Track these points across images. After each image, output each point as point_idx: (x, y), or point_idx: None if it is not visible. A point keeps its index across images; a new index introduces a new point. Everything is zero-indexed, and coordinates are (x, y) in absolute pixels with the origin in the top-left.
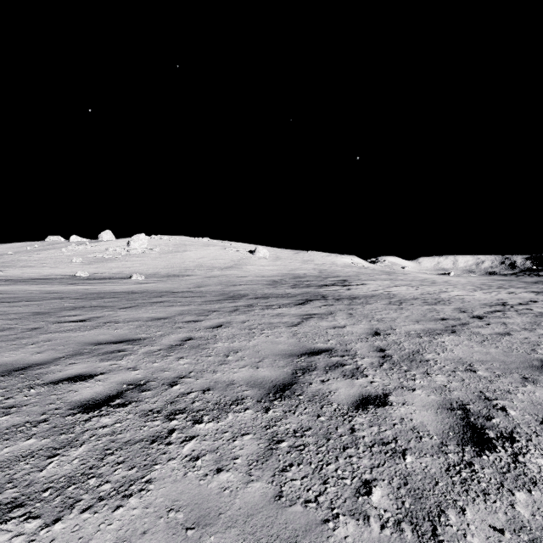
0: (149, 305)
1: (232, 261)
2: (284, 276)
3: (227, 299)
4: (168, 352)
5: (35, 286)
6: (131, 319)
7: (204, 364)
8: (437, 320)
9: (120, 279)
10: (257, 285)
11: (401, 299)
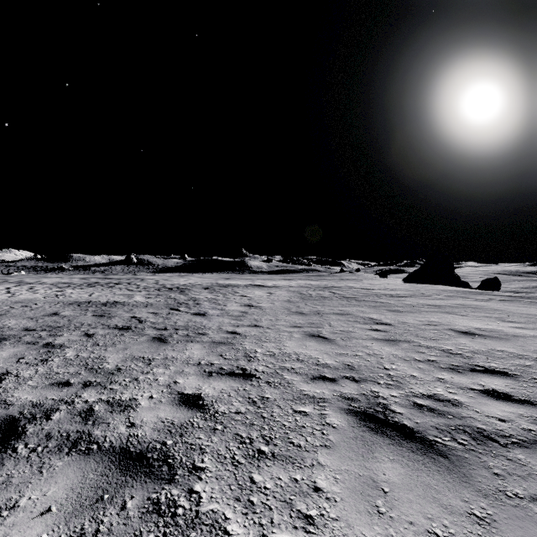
0: None
1: None
2: None
3: None
4: None
5: None
6: None
7: None
8: (0, 295)
9: None
10: None
11: None
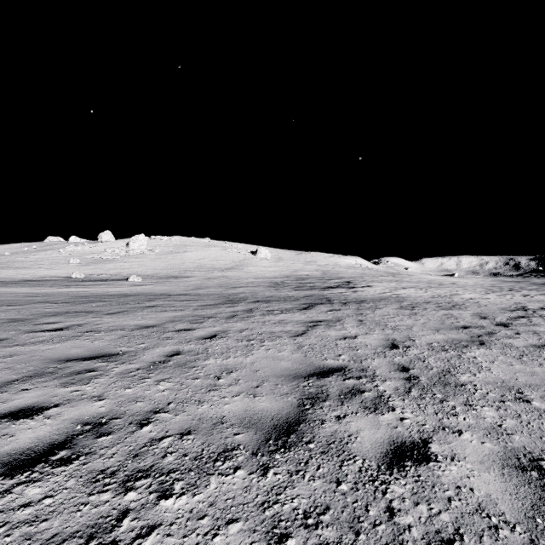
0: (140, 310)
1: (233, 262)
2: (286, 277)
3: (226, 303)
4: (147, 372)
5: (25, 288)
6: (115, 327)
7: (188, 390)
8: (458, 328)
9: (116, 281)
10: (258, 287)
11: (412, 303)
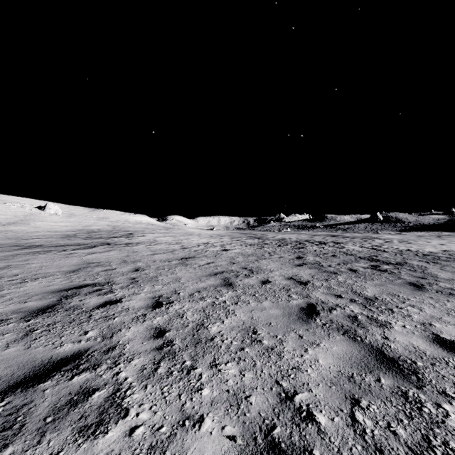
0: None
1: (17, 217)
2: (78, 231)
3: (25, 248)
4: (0, 270)
5: None
6: None
7: (29, 270)
8: (164, 250)
9: None
10: (51, 238)
11: (158, 243)
